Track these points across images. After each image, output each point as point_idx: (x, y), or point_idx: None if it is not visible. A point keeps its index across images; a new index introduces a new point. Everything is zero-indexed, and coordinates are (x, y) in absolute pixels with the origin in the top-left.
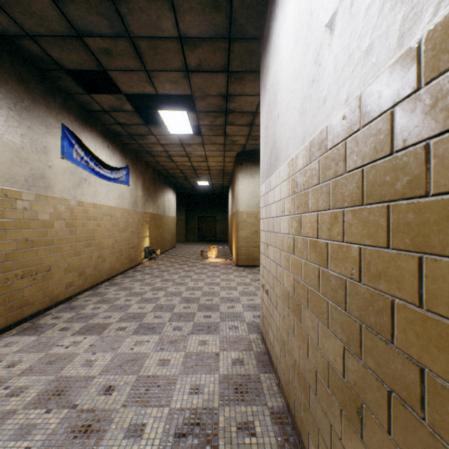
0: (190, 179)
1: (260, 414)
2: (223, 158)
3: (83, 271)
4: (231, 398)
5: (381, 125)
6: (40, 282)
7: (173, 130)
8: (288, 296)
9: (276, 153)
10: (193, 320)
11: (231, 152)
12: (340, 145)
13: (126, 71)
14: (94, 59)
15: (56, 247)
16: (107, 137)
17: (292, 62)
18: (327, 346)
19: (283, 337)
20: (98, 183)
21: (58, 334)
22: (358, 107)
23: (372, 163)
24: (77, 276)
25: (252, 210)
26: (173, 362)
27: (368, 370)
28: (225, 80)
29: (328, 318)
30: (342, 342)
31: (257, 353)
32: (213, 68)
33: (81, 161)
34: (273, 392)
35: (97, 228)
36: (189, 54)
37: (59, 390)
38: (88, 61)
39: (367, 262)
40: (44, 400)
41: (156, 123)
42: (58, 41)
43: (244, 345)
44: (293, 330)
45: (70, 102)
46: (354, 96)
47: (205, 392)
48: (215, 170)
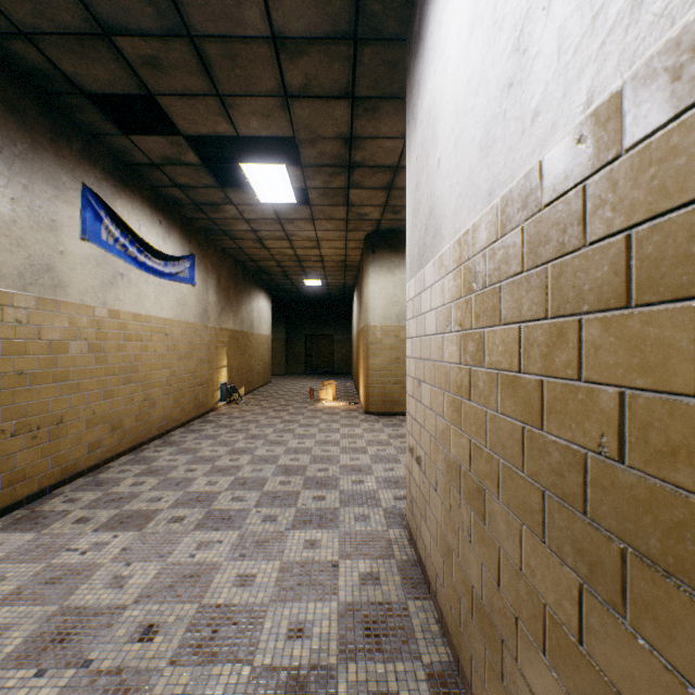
0: (293, 276)
1: (410, 679)
2: (345, 242)
3: (119, 422)
4: (358, 648)
5: (679, 138)
6: (44, 442)
7: (265, 197)
8: (459, 472)
9: (436, 226)
10: (295, 505)
11: (358, 233)
12: (572, 194)
13: (186, 97)
14: (132, 76)
15: (72, 384)
16: (159, 207)
17: (466, 62)
18: (541, 575)
19: (449, 541)
20: (144, 281)
21: (71, 529)
22: (616, 112)
23: (655, 219)
24: (108, 432)
25: (390, 324)
26: (261, 579)
27: (644, 645)
28: (348, 112)
29: (544, 522)
30: (577, 574)
31: (401, 562)
32: (329, 91)
33: (114, 244)
34: (431, 635)
35: (142, 353)
36: (289, 66)
37: (62, 632)
38: (123, 78)
39: (640, 422)
40: (35, 651)
41: (238, 186)
42: (71, 44)
43: (380, 548)
44: (469, 533)
45: (96, 148)
46: (607, 92)
47: (314, 636)
48: (332, 262)
